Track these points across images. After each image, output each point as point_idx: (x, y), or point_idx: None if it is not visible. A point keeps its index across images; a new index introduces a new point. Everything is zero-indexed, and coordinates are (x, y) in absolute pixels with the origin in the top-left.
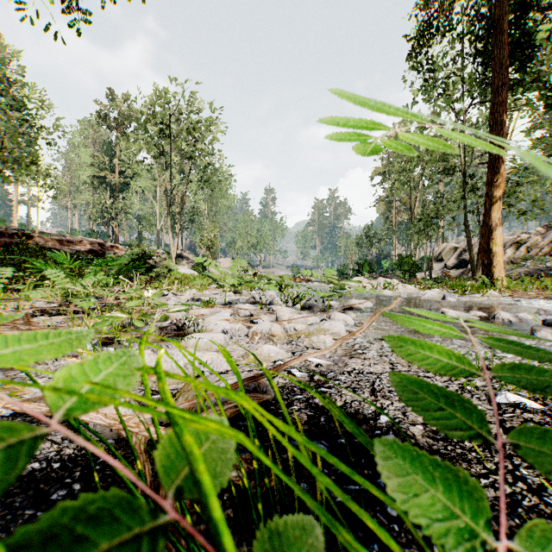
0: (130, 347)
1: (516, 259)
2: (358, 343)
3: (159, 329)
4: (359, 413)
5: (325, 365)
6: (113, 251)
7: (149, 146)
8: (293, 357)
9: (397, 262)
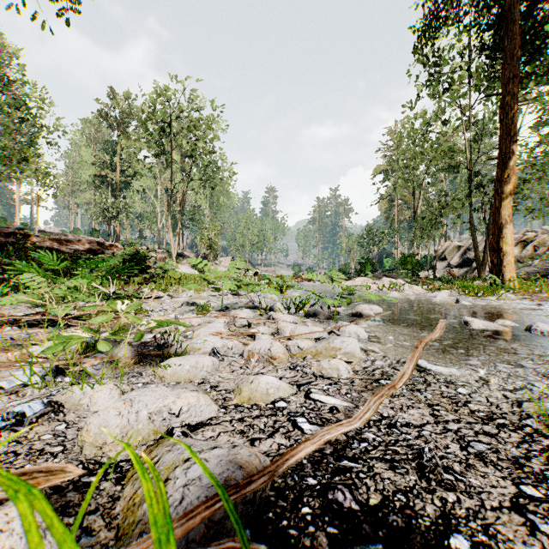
0: (84, 382)
1: (522, 258)
2: (378, 368)
3: (133, 350)
4: (412, 529)
5: (342, 408)
6: (112, 250)
7: (149, 144)
8: (299, 393)
9: (400, 261)
